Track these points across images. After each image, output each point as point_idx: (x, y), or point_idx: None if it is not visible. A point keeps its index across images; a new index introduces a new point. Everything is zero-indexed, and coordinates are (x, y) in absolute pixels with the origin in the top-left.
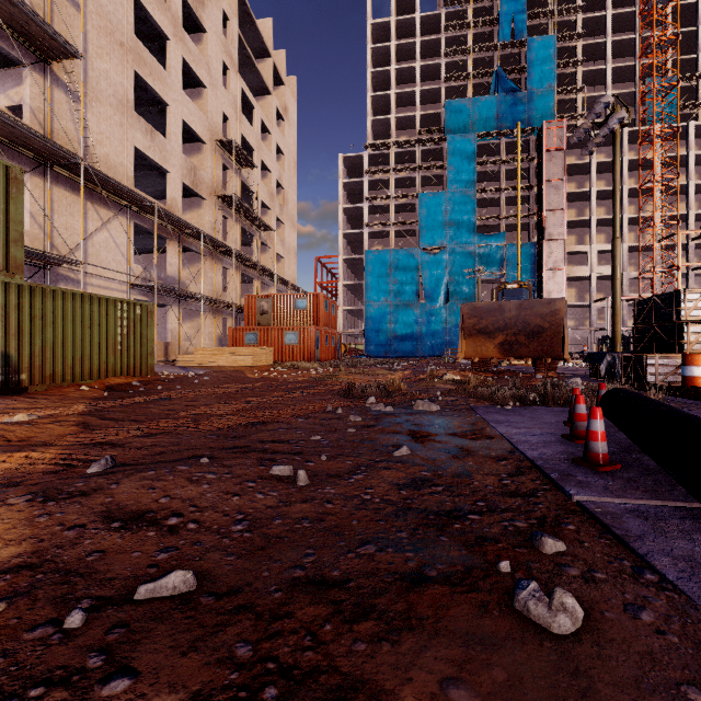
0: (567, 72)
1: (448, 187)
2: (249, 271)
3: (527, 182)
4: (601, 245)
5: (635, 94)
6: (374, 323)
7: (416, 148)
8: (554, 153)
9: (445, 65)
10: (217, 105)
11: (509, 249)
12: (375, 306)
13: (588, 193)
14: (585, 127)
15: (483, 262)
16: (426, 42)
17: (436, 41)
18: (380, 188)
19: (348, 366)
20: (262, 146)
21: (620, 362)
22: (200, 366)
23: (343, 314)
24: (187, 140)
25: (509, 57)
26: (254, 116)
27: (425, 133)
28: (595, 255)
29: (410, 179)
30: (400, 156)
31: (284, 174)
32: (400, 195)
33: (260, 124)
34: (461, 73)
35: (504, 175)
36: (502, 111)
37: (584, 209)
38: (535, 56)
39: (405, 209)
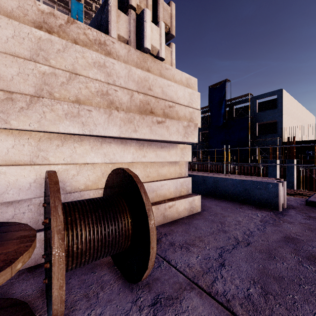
0: None
1: None
2: None
3: None
4: None
5: None
6: None
7: None
8: None
9: None
10: None
11: None
12: None
13: None
14: None
15: None
16: None
17: None
18: None
19: None
20: None
21: None
22: None
23: None
24: None
25: None
26: None
27: None
28: None
29: None
30: None
31: None
32: None
33: None
34: None
35: None
36: None
37: None
38: None
39: None
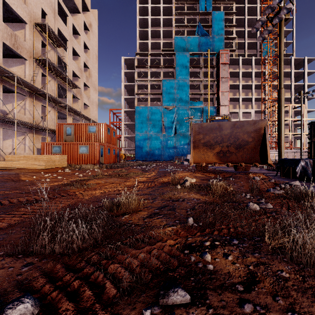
0: (229, 30)
1: (176, 77)
2: (63, 110)
3: (211, 79)
4: (244, 109)
5: (257, 43)
6: (139, 143)
7: (161, 57)
8: (224, 65)
9: (174, 19)
10: (36, 2)
11: (204, 109)
12: (140, 135)
13: (238, 85)
14: (263, 19)
15: (192, 115)
16: (165, 7)
17: (170, 7)
18: (143, 76)
19: (118, 167)
20: (73, 39)
21: (311, 166)
22: (9, 168)
23: (124, 139)
24: (13, 20)
25: (204, 20)
26: (68, 20)
27: (165, 51)
28: (241, 114)
29: (158, 72)
30: (153, 61)
31: (89, 60)
32: (153, 80)
33: (72, 26)
34: (182, 24)
35: (202, 74)
36: (200, 44)
37: (236, 93)
38: (215, 20)
39: (155, 88)
